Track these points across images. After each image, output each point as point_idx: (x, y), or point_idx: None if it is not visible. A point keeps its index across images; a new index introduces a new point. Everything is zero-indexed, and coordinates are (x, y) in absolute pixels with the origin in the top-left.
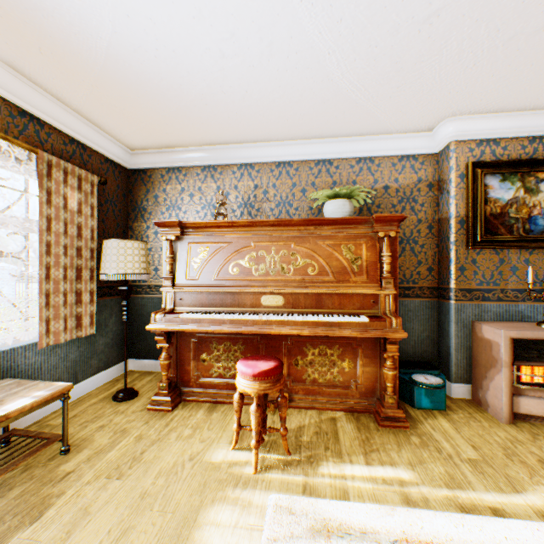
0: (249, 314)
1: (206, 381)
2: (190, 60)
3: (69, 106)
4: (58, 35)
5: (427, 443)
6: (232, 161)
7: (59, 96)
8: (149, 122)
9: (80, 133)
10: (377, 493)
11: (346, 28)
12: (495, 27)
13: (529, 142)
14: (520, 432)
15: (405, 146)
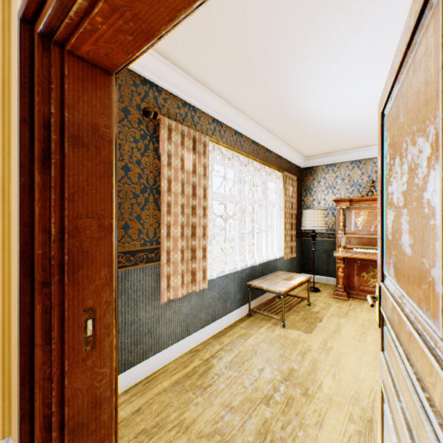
0: None
1: (365, 288)
2: (372, 121)
3: (290, 147)
4: (311, 127)
5: None
6: (373, 156)
7: (290, 144)
8: (326, 146)
9: (290, 157)
10: None
11: None
12: None
13: None
14: None
15: None
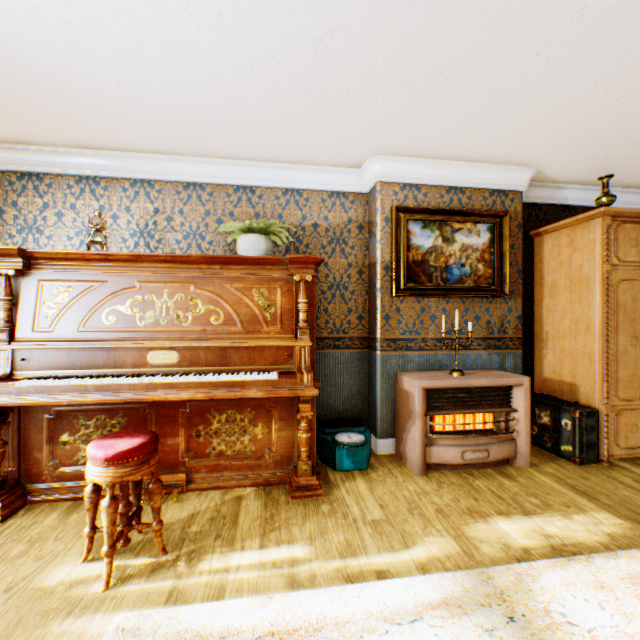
0: (127, 376)
1: (69, 471)
2: (14, 19)
3: None
4: None
5: (336, 510)
6: (122, 175)
7: None
8: None
9: None
10: (261, 581)
11: (231, 27)
12: (393, 66)
13: (446, 191)
14: (429, 482)
15: (336, 181)
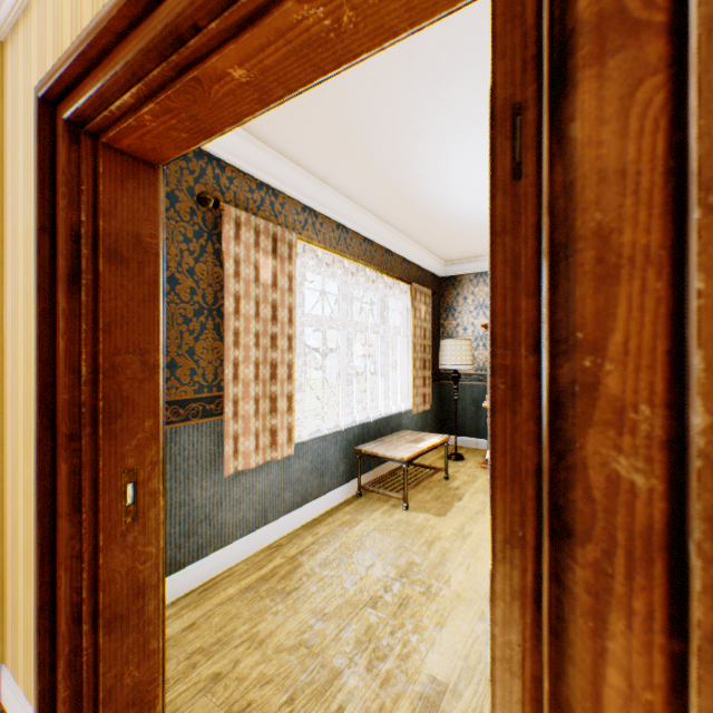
0: None
1: None
2: None
3: (422, 247)
4: (449, 221)
5: None
6: None
7: (421, 243)
8: (474, 246)
9: (422, 261)
10: None
11: None
12: None
13: None
14: None
15: None
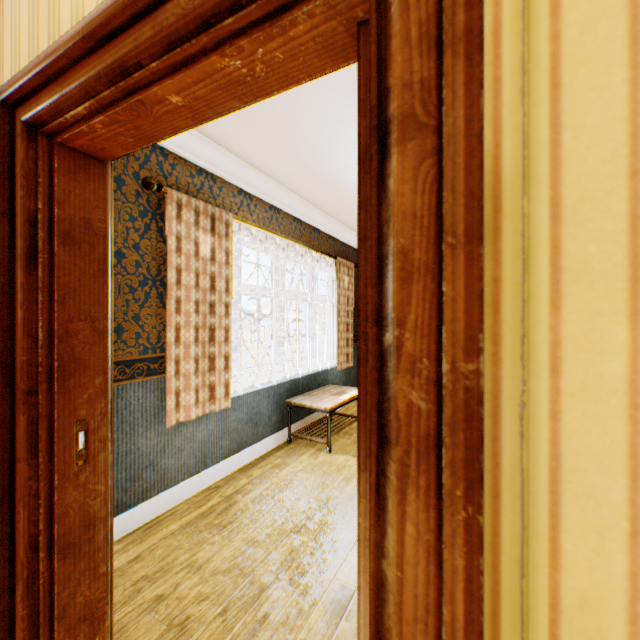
0: None
1: None
2: None
3: (345, 226)
4: None
5: None
6: None
7: (345, 223)
8: None
9: (346, 238)
10: None
11: None
12: None
13: None
14: None
15: None
